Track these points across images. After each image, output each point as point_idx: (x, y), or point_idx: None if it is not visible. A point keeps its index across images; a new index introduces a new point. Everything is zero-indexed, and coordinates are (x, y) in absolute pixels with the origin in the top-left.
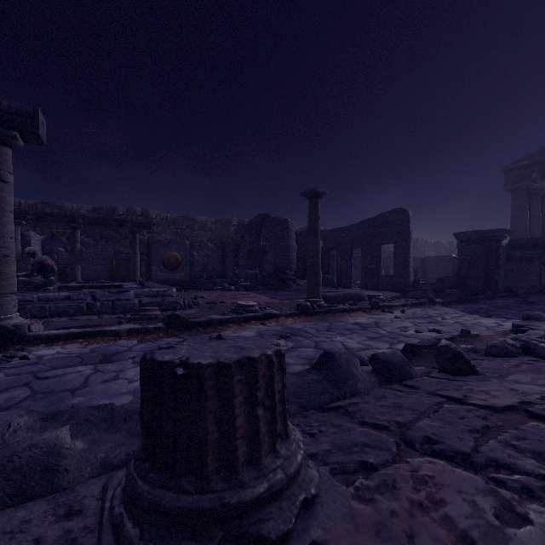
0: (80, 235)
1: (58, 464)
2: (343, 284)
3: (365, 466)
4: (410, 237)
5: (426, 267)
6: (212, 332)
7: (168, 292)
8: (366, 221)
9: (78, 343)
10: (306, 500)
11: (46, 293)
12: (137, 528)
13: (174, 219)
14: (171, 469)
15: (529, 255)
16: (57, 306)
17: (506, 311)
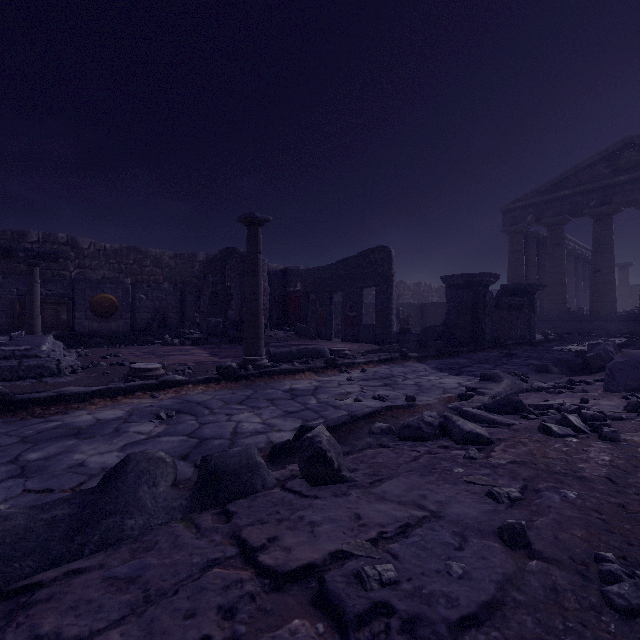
0: None
1: None
2: (322, 335)
3: None
4: (392, 279)
5: (424, 315)
6: (54, 414)
7: (32, 351)
8: (347, 260)
9: None
10: None
11: None
12: None
13: (115, 250)
14: None
15: (518, 302)
16: None
17: (481, 366)
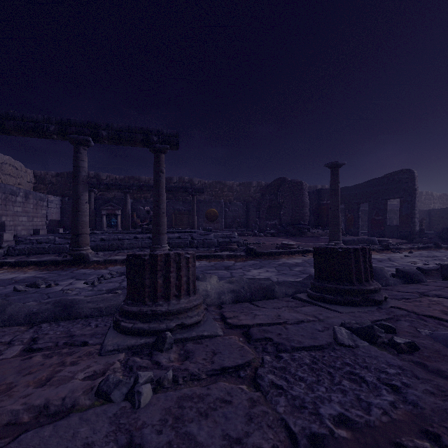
0: (150, 198)
1: (274, 289)
2: (351, 233)
3: (405, 298)
4: (415, 192)
5: (431, 219)
6: (273, 259)
7: (232, 235)
8: (373, 181)
9: (204, 261)
10: (385, 297)
11: (168, 234)
12: (331, 295)
13: (210, 184)
14: (338, 281)
15: None
16: (175, 242)
17: None
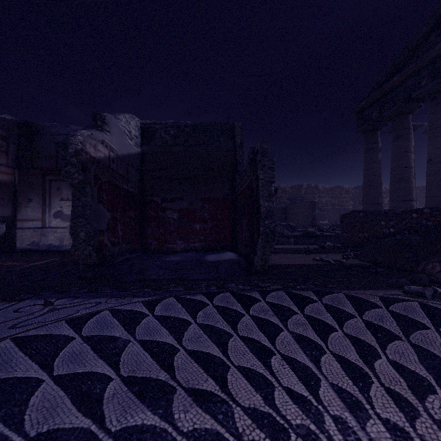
0: None
1: None
2: None
3: None
4: None
5: (285, 215)
6: None
7: None
8: None
9: None
10: None
11: None
12: None
13: None
14: None
15: None
16: None
17: None
